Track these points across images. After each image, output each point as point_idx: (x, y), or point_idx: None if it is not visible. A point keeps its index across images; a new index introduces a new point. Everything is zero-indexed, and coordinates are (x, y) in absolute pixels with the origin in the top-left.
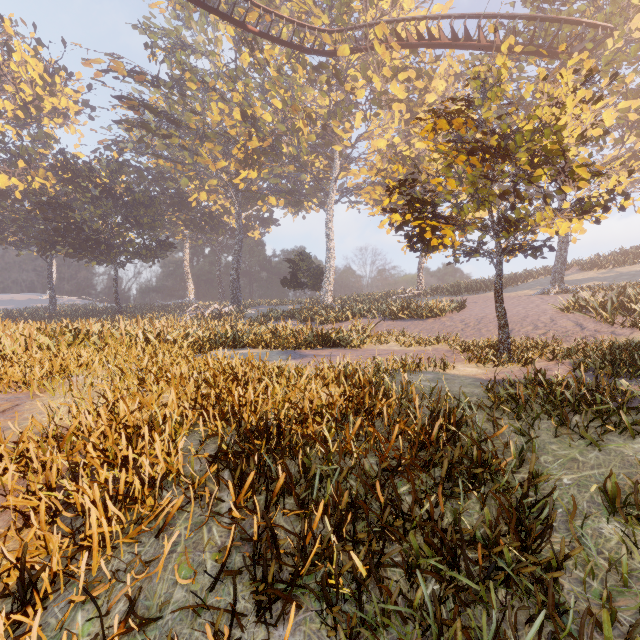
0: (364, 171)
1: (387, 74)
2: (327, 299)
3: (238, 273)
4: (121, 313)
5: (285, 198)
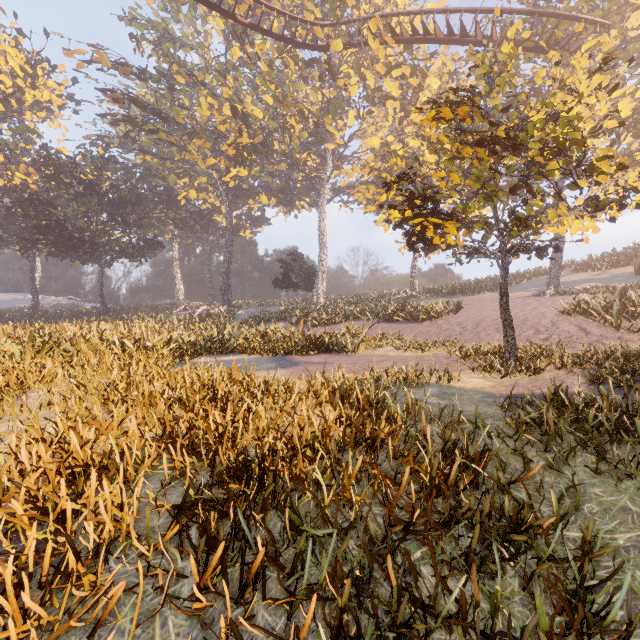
0: (357, 170)
1: (381, 70)
2: (319, 300)
3: (228, 273)
4: (107, 314)
5: (277, 197)
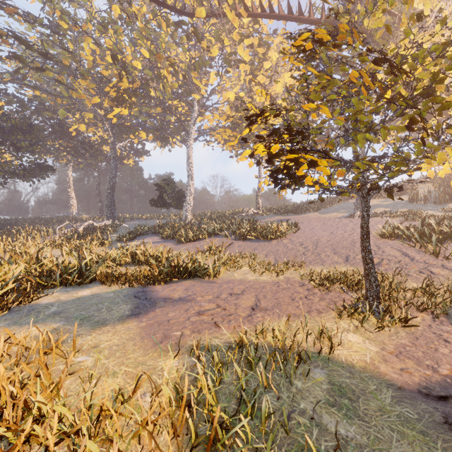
0: (217, 116)
1: (236, 38)
2: (188, 216)
3: (113, 193)
4: None
5: (153, 134)
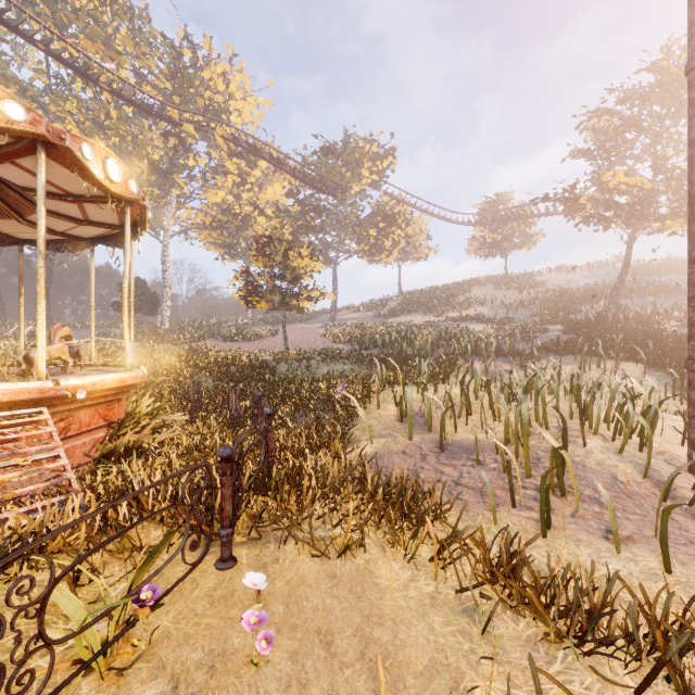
0: (201, 216)
1: (224, 156)
2: (164, 324)
3: (48, 291)
4: None
5: None
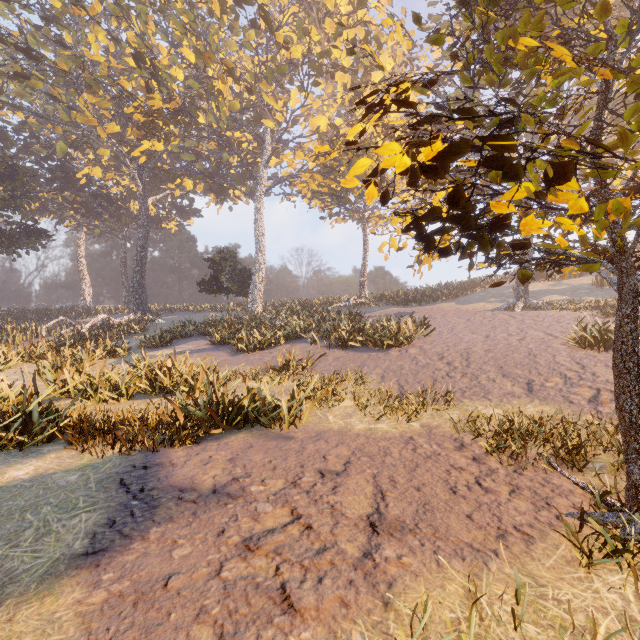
0: (301, 155)
1: (330, 28)
2: (256, 308)
3: (142, 272)
4: None
5: (204, 182)
